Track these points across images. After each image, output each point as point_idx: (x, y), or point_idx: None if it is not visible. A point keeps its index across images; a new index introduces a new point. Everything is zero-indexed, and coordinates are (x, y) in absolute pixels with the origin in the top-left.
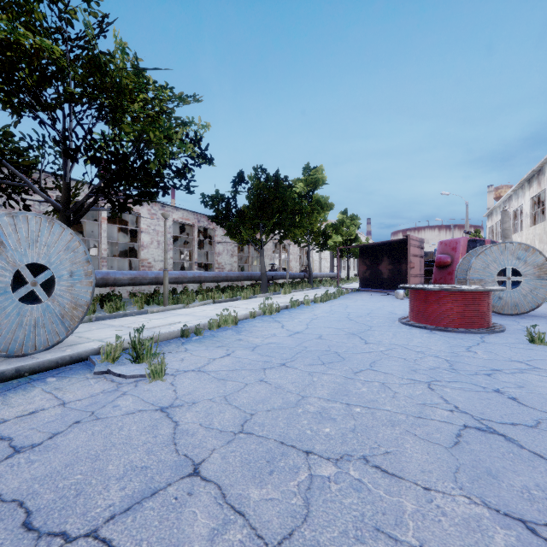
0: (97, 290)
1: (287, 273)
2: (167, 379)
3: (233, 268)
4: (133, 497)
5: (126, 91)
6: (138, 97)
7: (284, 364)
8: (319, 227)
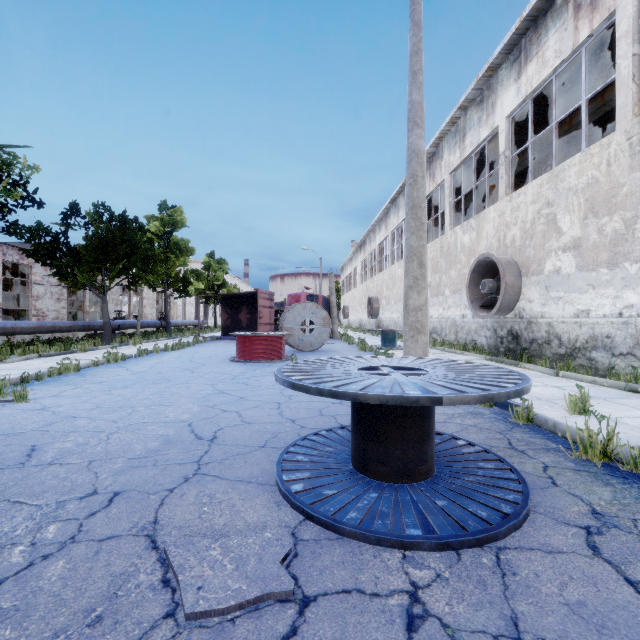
0: None
1: (138, 322)
2: (31, 401)
3: (61, 316)
4: (46, 424)
5: None
6: None
7: (125, 387)
8: (177, 273)
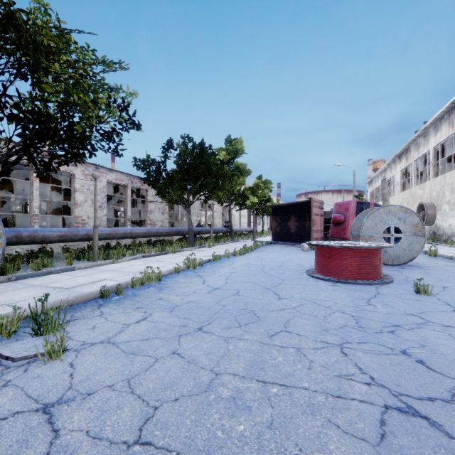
0: (28, 246)
1: (211, 229)
2: (68, 358)
3: (164, 224)
4: None
5: (42, 47)
6: (62, 59)
7: (200, 328)
8: (238, 190)
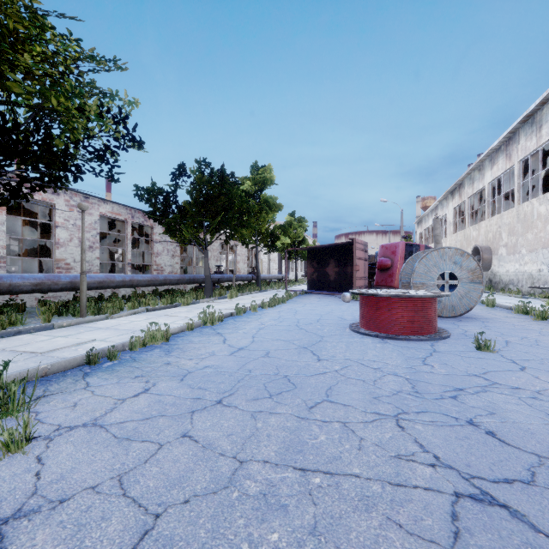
0: None
1: (234, 276)
2: (34, 449)
3: (175, 270)
4: None
5: (5, 29)
6: (35, 50)
7: (220, 401)
8: (267, 228)
